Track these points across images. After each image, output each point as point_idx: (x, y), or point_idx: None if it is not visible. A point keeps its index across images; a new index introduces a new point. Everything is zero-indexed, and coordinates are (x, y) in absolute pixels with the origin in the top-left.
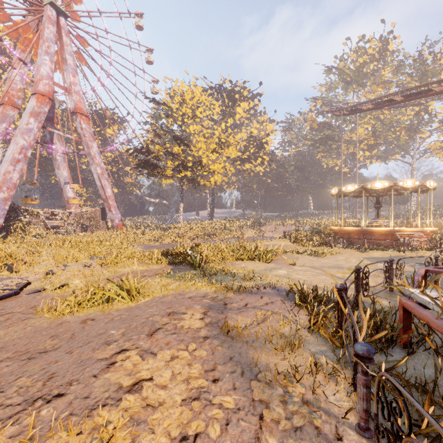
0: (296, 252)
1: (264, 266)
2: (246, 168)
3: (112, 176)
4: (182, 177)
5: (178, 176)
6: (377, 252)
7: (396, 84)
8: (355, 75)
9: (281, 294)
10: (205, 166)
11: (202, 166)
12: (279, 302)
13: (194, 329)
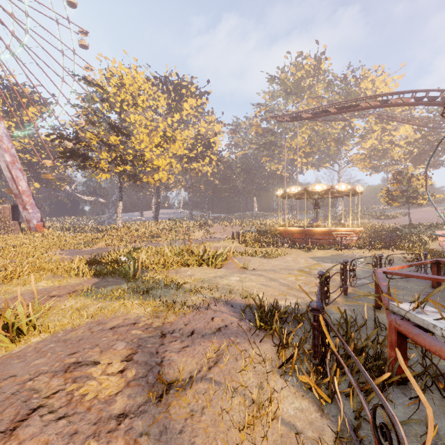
0: (246, 254)
1: (214, 272)
2: (194, 167)
3: (31, 168)
4: (121, 172)
5: (116, 170)
6: (320, 252)
7: (327, 100)
8: (294, 87)
9: (236, 311)
10: (148, 161)
11: (144, 160)
12: (235, 324)
13: (105, 399)
